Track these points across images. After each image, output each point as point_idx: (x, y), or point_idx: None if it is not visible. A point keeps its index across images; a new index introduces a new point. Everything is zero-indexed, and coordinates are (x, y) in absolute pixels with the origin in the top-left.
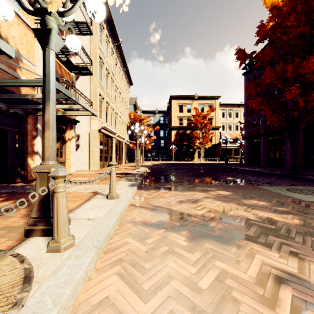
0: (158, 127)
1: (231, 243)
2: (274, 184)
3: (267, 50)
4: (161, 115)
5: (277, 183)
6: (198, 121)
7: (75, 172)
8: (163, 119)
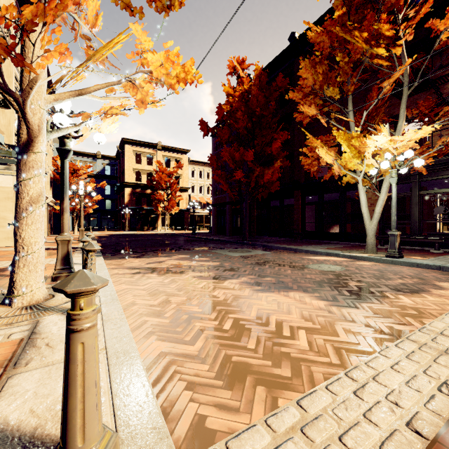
0: (104, 182)
1: (180, 273)
2: (224, 248)
3: (225, 129)
4: (106, 162)
5: (227, 248)
6: (163, 179)
7: None
8: (109, 169)
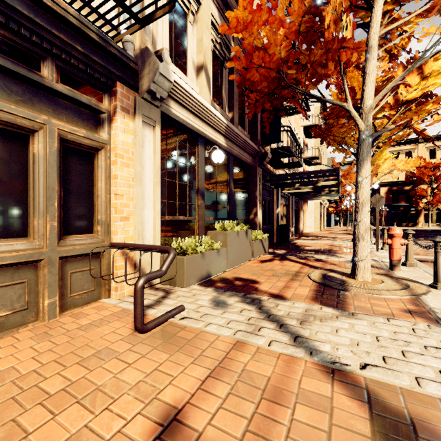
0: None
1: None
2: None
3: None
4: None
5: None
6: (425, 174)
7: (311, 232)
8: None
